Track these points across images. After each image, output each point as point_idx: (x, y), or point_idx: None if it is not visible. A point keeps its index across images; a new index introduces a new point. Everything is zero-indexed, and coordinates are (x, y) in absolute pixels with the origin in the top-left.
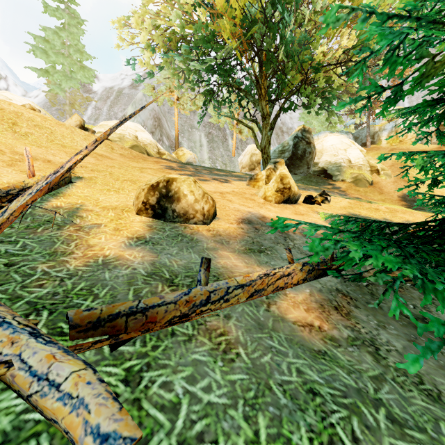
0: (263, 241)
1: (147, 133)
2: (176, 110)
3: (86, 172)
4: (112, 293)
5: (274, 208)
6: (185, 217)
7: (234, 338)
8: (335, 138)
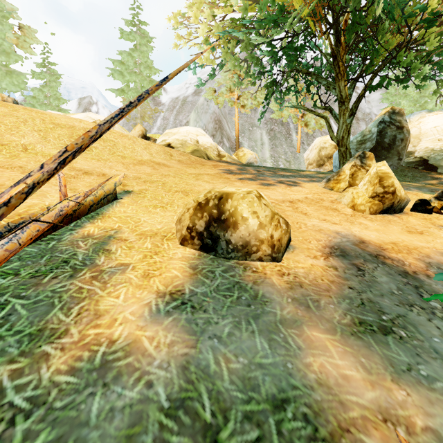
0: (379, 300)
1: (208, 137)
2: (237, 110)
3: (138, 185)
4: None
5: (373, 224)
6: (244, 252)
7: None
8: (439, 118)
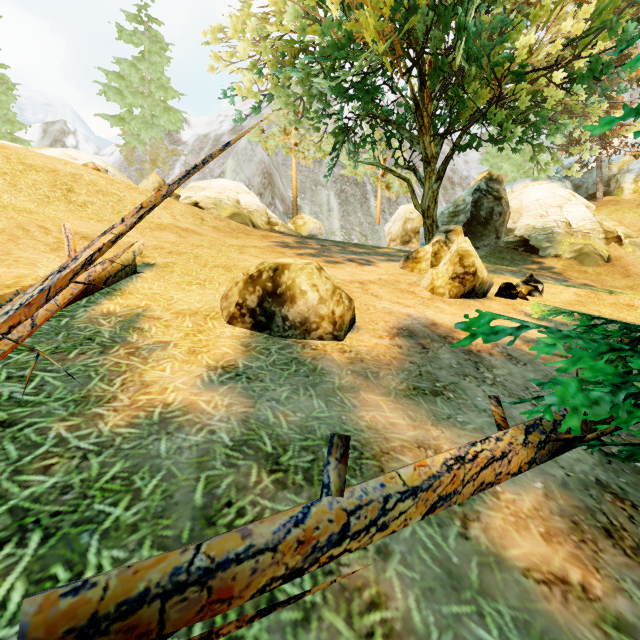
0: (437, 372)
1: (253, 196)
2: (294, 161)
3: (161, 256)
4: (167, 488)
5: (450, 308)
6: (303, 329)
7: (401, 618)
8: (542, 189)
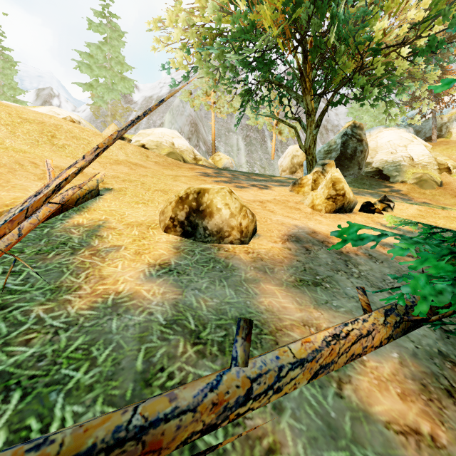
0: (317, 268)
1: (184, 140)
2: (213, 114)
3: (117, 183)
4: (116, 357)
5: (326, 220)
6: (218, 236)
7: None
8: (392, 133)
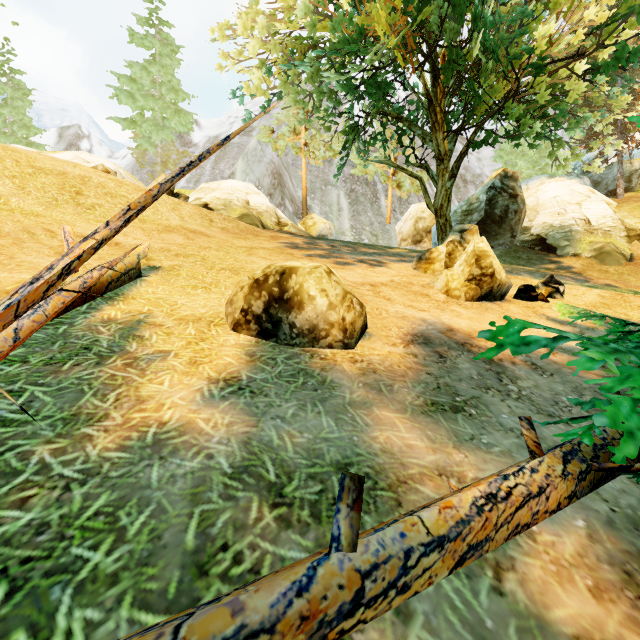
0: (457, 384)
1: (263, 196)
2: (304, 161)
3: (167, 259)
4: (155, 527)
5: (467, 311)
6: (311, 337)
7: None
8: (560, 186)
